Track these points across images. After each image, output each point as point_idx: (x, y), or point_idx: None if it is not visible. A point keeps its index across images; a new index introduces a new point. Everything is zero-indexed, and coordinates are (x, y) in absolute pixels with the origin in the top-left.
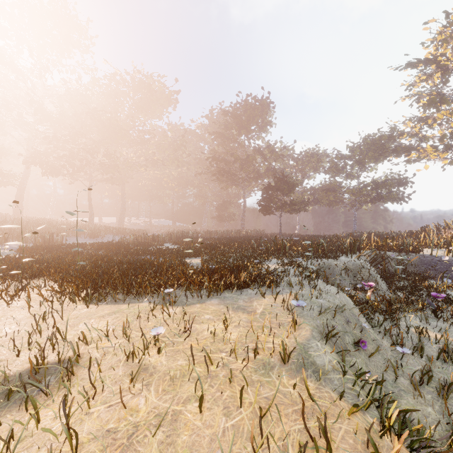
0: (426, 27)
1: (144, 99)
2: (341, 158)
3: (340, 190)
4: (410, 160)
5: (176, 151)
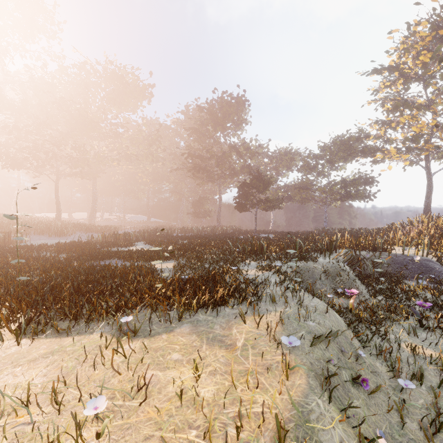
0: (390, 37)
1: (116, 91)
2: (313, 158)
3: (312, 188)
4: (376, 160)
5: (151, 145)
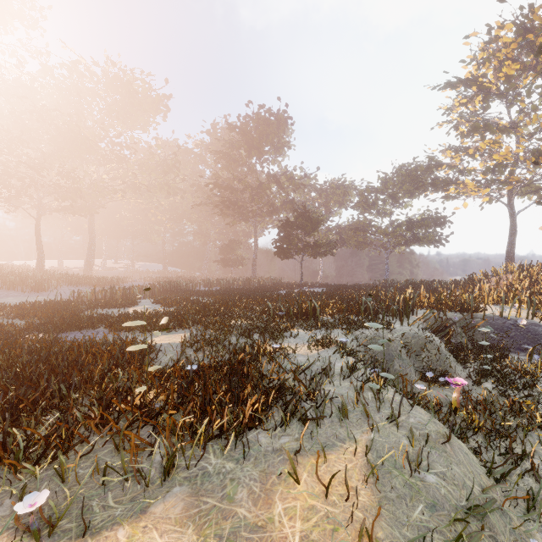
0: (467, 43)
1: (121, 102)
2: (372, 191)
3: (370, 230)
4: (450, 196)
5: (166, 173)
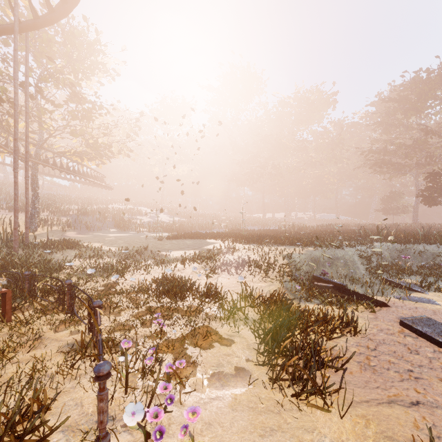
0: None
1: (303, 112)
2: None
3: None
4: None
5: (333, 150)
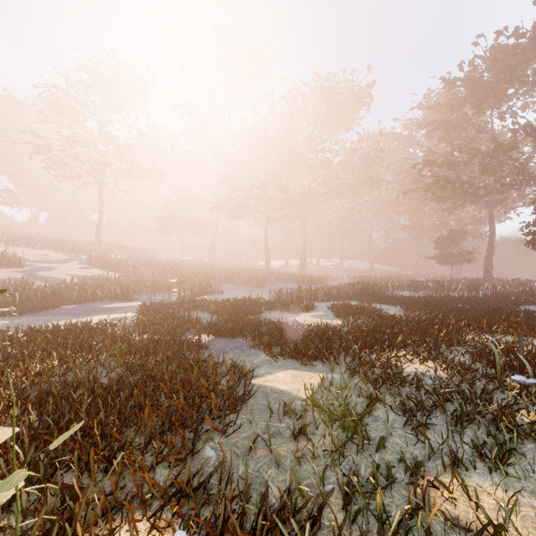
0: None
1: (326, 110)
2: None
3: None
4: None
5: (368, 166)
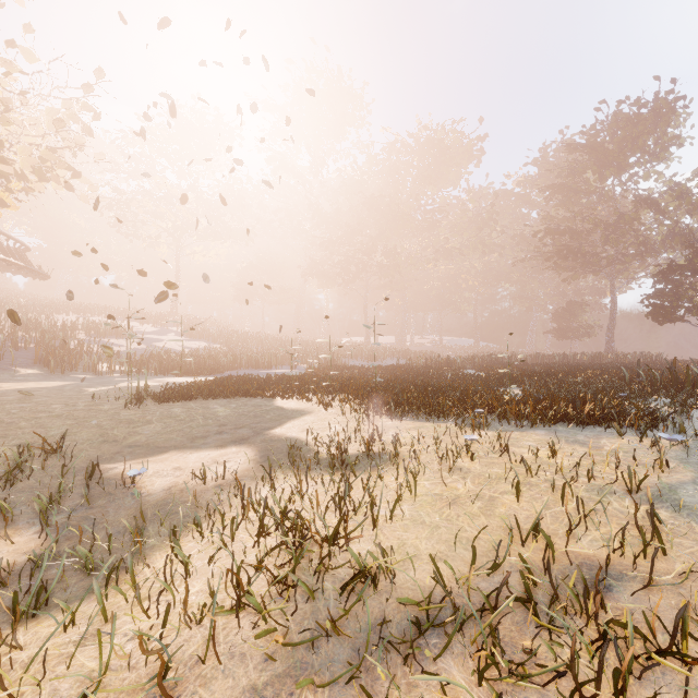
0: None
1: (432, 164)
2: None
3: None
4: None
5: (481, 230)
